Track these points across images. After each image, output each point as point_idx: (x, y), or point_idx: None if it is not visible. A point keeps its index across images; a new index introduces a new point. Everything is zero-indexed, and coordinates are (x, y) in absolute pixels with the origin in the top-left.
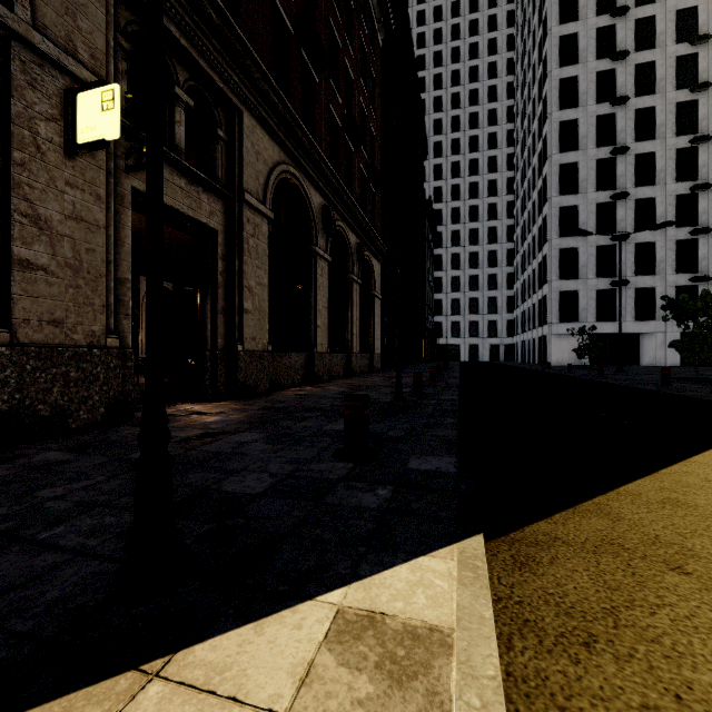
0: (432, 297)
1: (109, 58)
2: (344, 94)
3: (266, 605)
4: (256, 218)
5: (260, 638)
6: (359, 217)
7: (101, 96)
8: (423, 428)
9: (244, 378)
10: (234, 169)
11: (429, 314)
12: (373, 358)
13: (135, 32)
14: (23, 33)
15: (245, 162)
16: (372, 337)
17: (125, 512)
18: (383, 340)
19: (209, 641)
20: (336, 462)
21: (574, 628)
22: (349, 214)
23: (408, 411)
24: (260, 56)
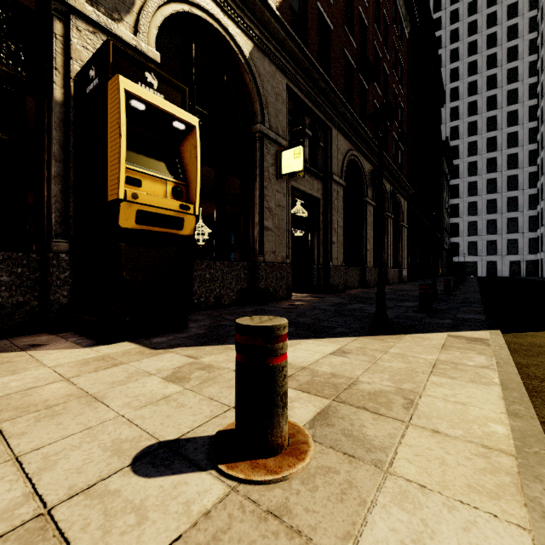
0: (448, 221)
1: (286, 128)
2: (382, 88)
3: (423, 332)
4: (337, 188)
5: (427, 335)
6: (393, 171)
7: (294, 152)
8: (459, 307)
9: (332, 281)
10: (327, 162)
11: (446, 236)
12: (401, 272)
13: (290, 109)
14: (267, 133)
15: (333, 157)
16: (400, 256)
17: (346, 318)
18: (408, 259)
19: (413, 334)
20: (417, 313)
21: (535, 345)
22: (386, 170)
23: (444, 300)
24: (339, 91)
